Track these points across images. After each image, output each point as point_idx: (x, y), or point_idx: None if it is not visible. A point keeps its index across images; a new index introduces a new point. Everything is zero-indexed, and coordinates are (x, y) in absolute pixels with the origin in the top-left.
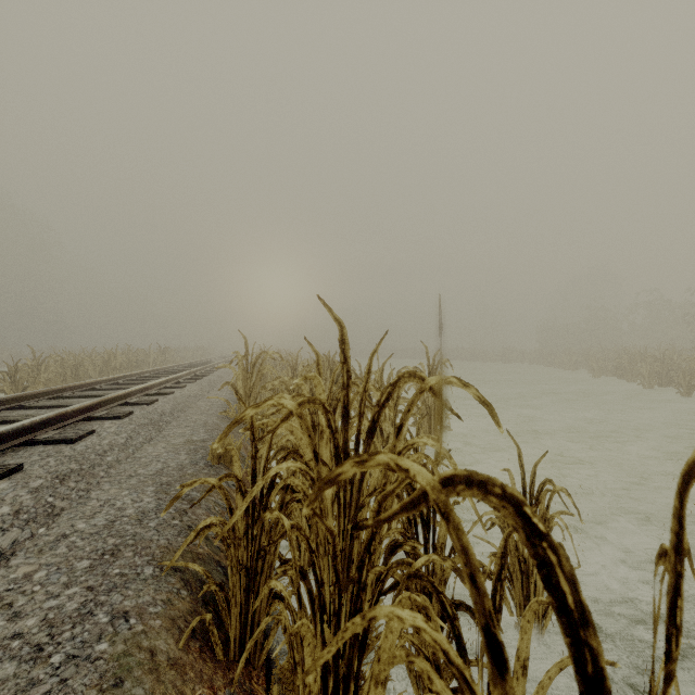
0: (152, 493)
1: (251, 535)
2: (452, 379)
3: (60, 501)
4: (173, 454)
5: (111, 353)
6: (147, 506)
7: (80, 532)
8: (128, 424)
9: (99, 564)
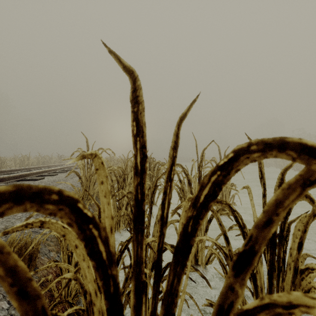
0: None
1: None
2: None
3: None
4: None
5: (24, 156)
6: None
7: None
8: None
9: None
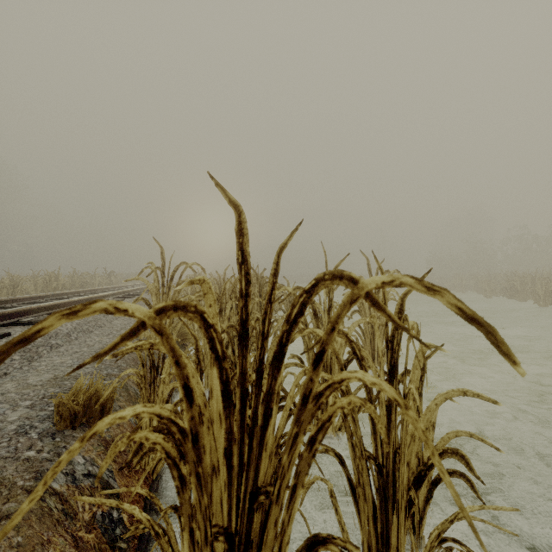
0: None
1: None
2: None
3: None
4: (4, 408)
5: (51, 274)
6: None
7: None
8: None
9: None
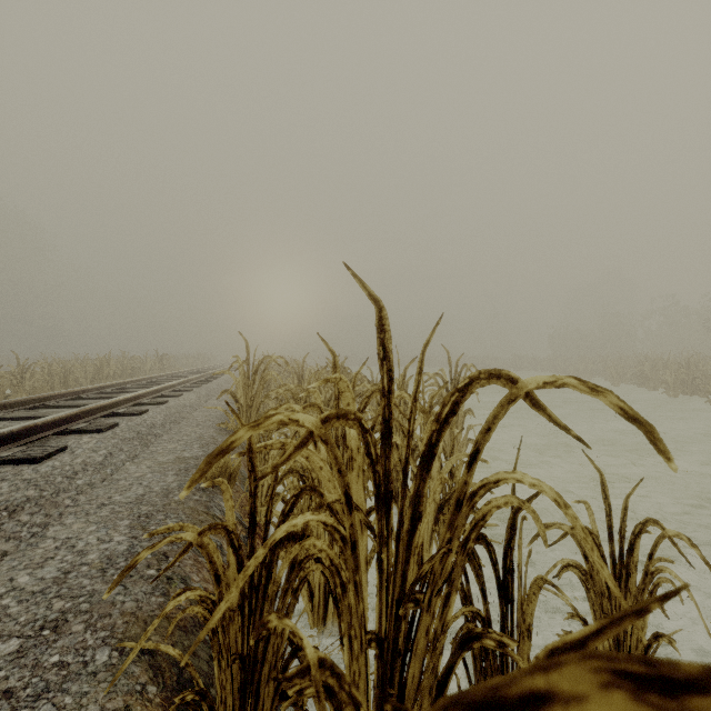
0: (126, 529)
1: (248, 606)
2: (568, 380)
3: (3, 542)
4: (158, 475)
5: (103, 360)
6: (116, 548)
7: (19, 590)
8: (110, 438)
9: (32, 645)
